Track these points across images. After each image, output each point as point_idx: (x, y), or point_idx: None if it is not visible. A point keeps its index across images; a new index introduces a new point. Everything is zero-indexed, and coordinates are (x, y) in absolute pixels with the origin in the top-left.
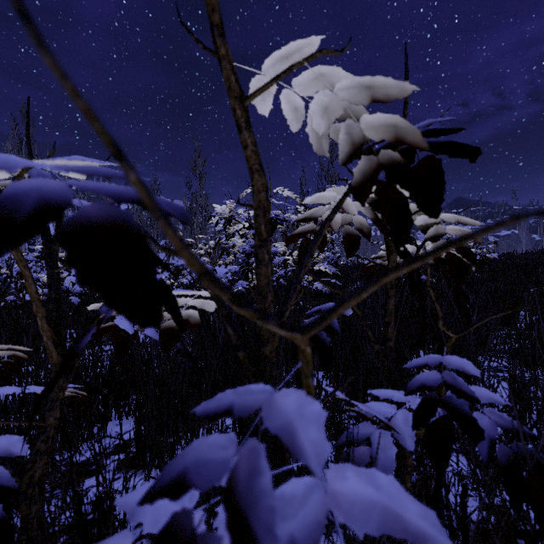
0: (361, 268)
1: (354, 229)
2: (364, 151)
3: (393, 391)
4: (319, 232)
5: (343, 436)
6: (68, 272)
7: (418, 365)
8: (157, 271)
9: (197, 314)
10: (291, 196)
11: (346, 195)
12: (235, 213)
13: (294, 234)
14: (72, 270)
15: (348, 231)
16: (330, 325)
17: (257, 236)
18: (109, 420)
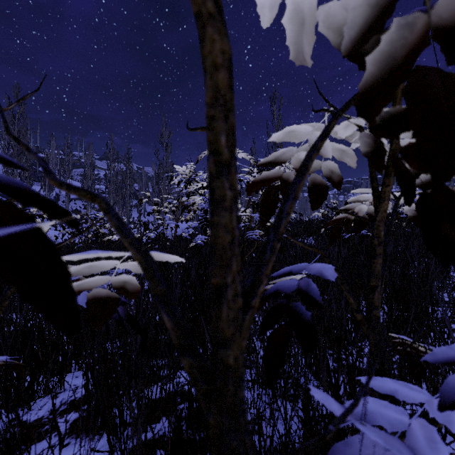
0: (304, 224)
1: (321, 178)
2: (367, 50)
3: (393, 382)
4: (303, 165)
5: (334, 453)
6: (54, 227)
7: (448, 360)
8: (32, 220)
9: (135, 280)
10: (246, 158)
11: (336, 117)
12: (195, 174)
13: (257, 181)
14: (58, 226)
15: (314, 180)
16: (308, 294)
17: (213, 157)
18: (66, 374)
